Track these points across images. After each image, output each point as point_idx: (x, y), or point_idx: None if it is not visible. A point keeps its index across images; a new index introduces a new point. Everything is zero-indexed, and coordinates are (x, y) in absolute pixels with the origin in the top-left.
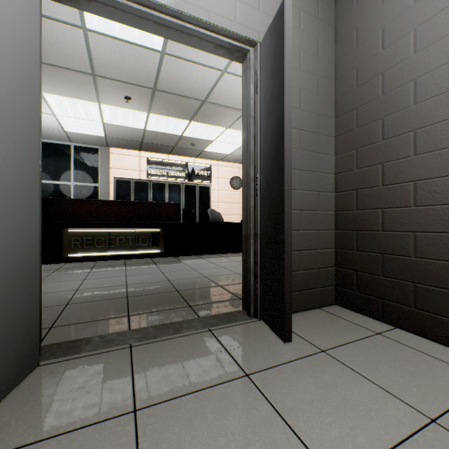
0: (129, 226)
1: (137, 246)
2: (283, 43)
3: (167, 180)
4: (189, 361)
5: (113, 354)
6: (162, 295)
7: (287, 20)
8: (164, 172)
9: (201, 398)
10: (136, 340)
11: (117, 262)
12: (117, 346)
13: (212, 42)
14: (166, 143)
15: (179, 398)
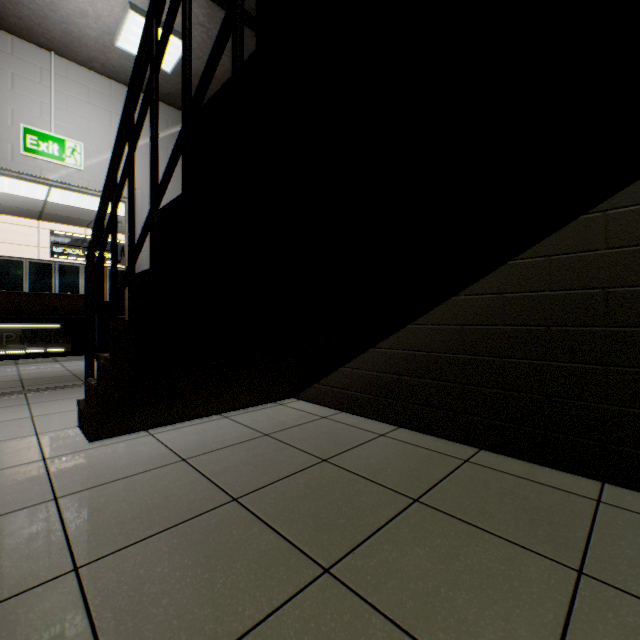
0: (22, 321)
1: (33, 344)
2: (136, 215)
3: (83, 261)
4: (67, 394)
5: (13, 396)
6: (58, 377)
7: (138, 202)
8: (79, 251)
9: (68, 399)
10: (30, 392)
11: (5, 362)
12: (15, 394)
13: (95, 195)
14: (80, 216)
15: (56, 400)
